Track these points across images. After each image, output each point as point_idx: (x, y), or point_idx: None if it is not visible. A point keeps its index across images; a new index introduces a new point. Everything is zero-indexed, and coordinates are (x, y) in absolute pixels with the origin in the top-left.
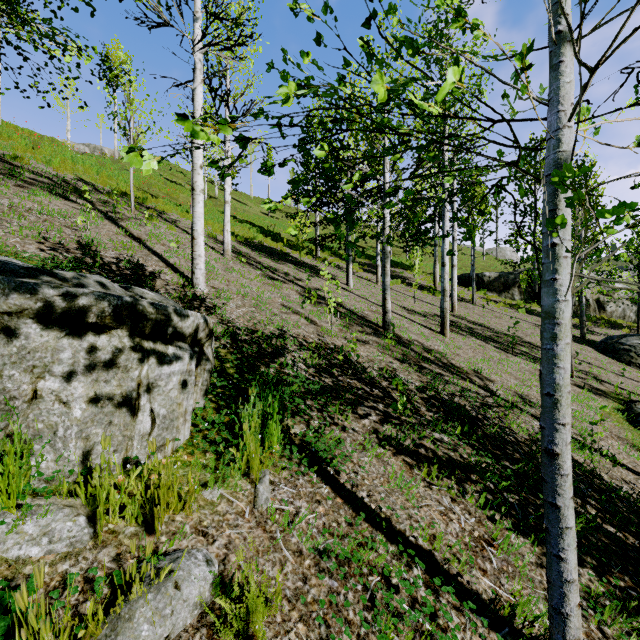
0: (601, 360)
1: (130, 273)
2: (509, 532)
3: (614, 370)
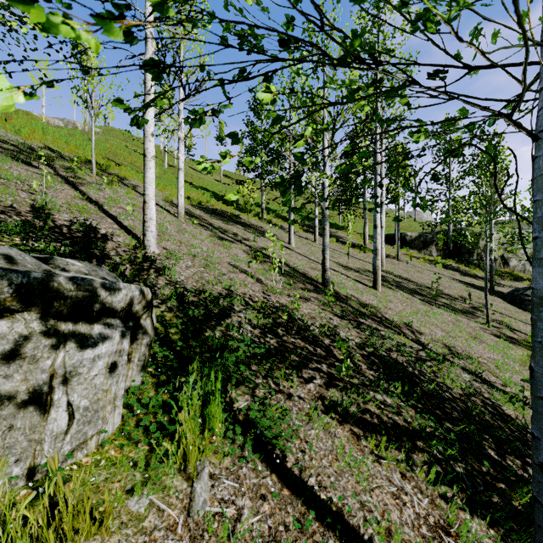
0: (510, 310)
1: (81, 236)
2: (463, 512)
3: (522, 319)
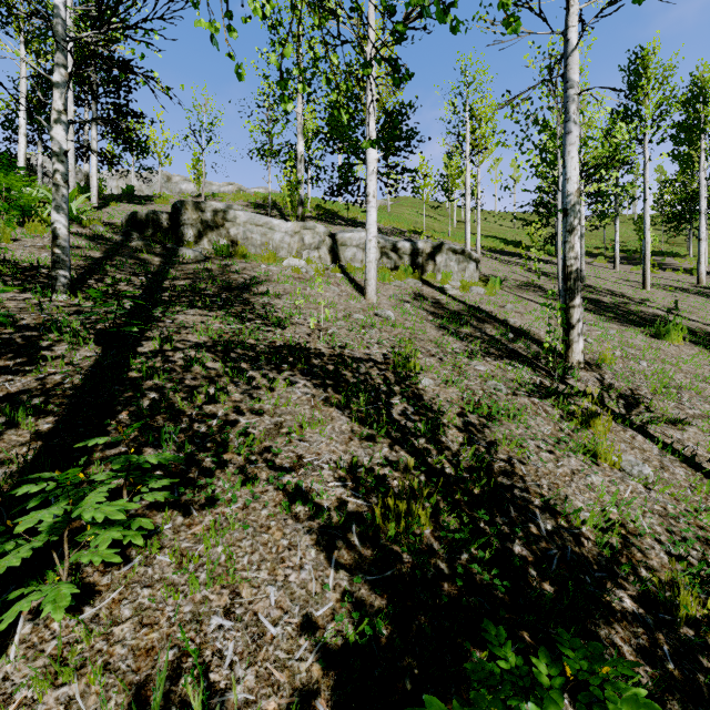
0: None
1: None
2: None
3: None
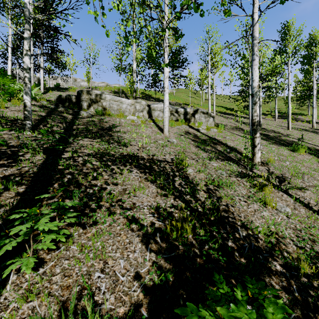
0: None
1: None
2: None
3: None
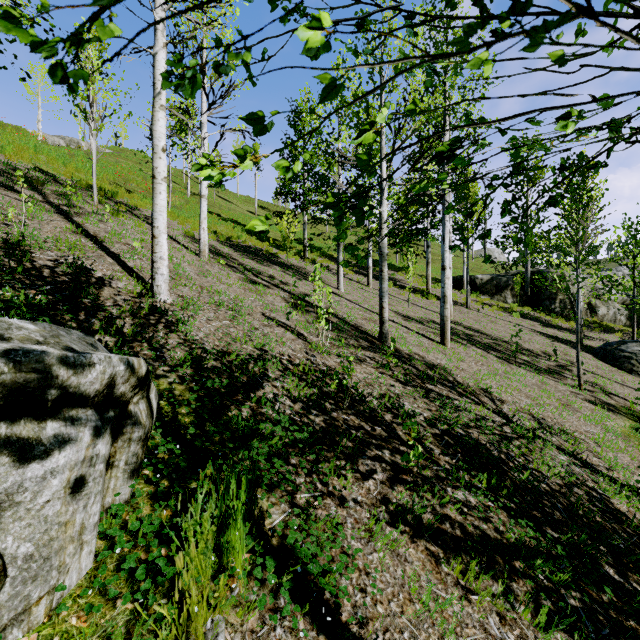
0: (603, 368)
1: (68, 280)
2: None
3: (618, 380)
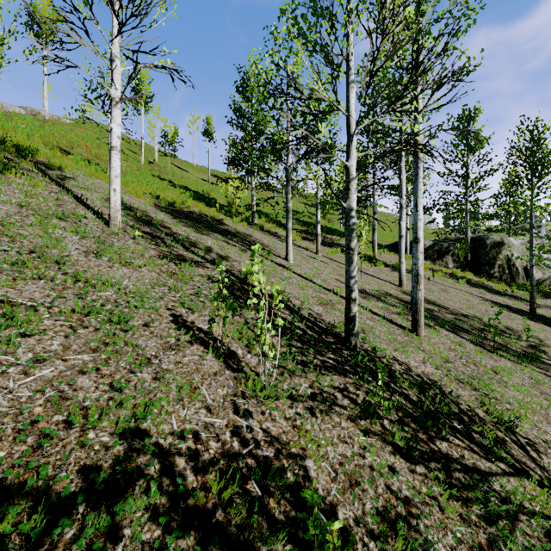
0: None
1: None
2: None
3: None
